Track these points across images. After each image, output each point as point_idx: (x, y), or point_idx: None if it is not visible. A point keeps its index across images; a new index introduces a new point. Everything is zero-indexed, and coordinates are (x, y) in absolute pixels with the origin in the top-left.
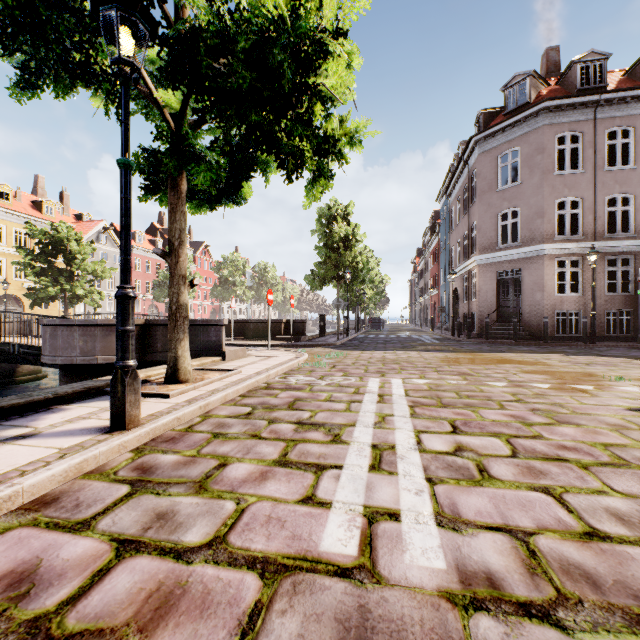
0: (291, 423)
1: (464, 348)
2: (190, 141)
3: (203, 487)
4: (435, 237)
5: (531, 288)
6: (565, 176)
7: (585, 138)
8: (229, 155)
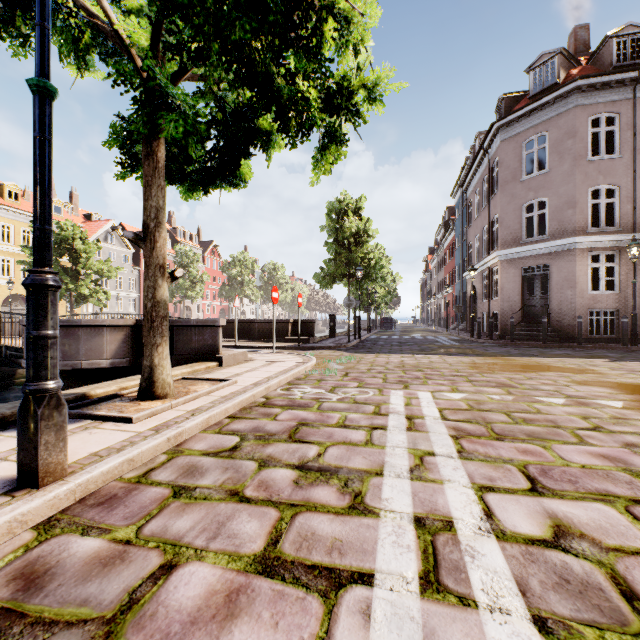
0: (290, 467)
1: (489, 351)
2: (157, 81)
3: None
4: (449, 234)
5: (561, 285)
6: (599, 162)
7: (622, 119)
8: (222, 124)
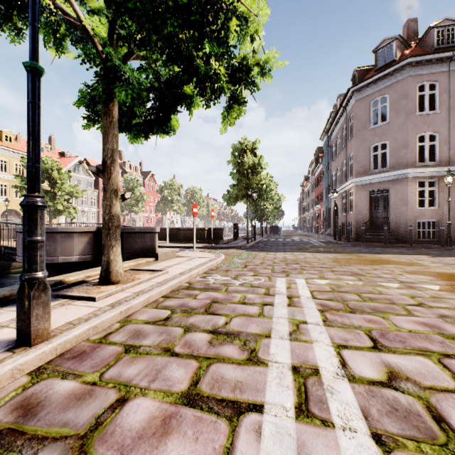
0: (206, 332)
1: (347, 250)
2: (113, 61)
3: (84, 450)
4: (319, 166)
5: (397, 203)
6: (425, 116)
7: (441, 86)
8: (158, 90)
